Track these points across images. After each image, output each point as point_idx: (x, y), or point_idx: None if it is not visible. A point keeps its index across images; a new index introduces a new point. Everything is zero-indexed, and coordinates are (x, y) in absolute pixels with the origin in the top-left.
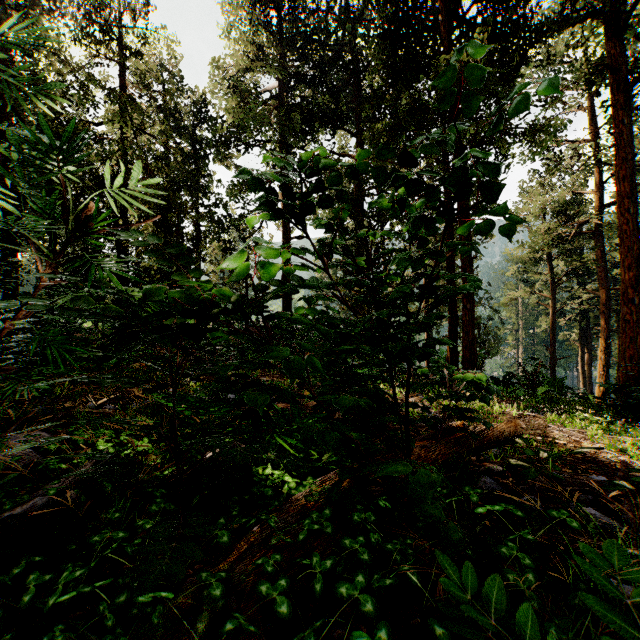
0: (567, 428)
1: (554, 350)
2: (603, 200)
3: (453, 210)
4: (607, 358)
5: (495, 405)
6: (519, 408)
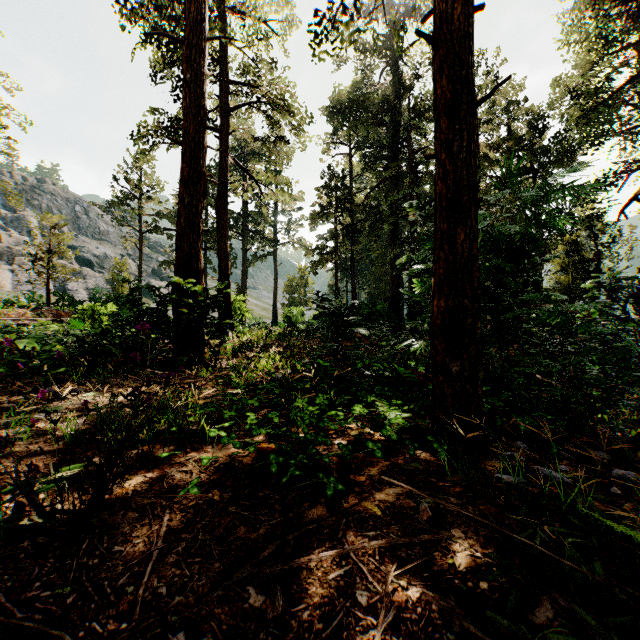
0: None
1: None
2: None
3: None
4: None
5: None
6: None
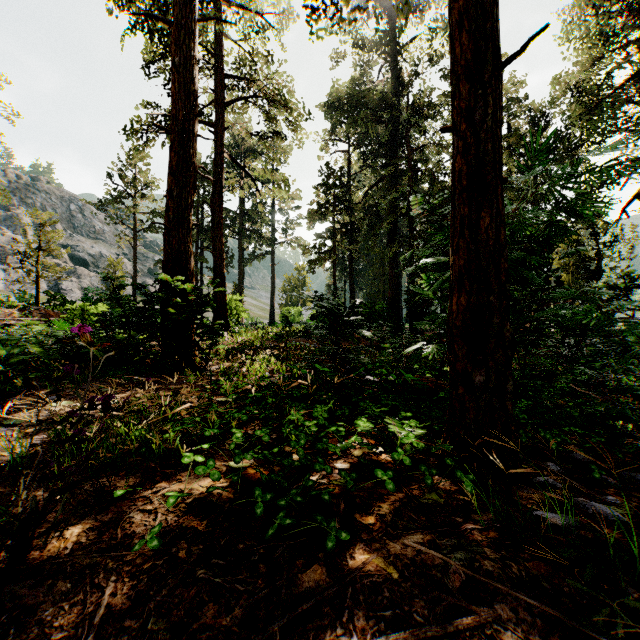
0: None
1: None
2: None
3: None
4: None
5: None
6: None
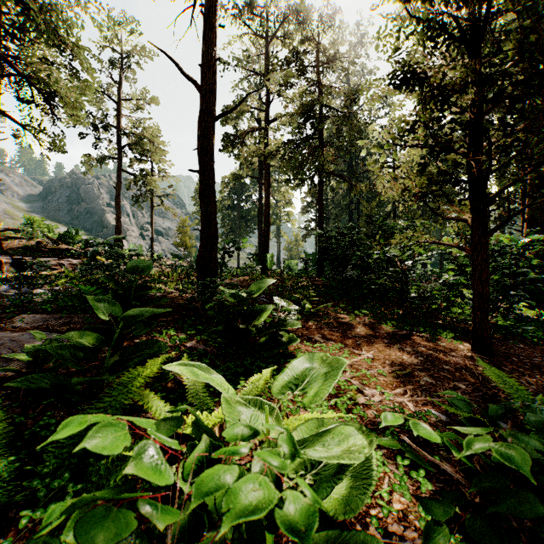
0: None
1: None
2: None
3: None
4: None
5: None
6: None
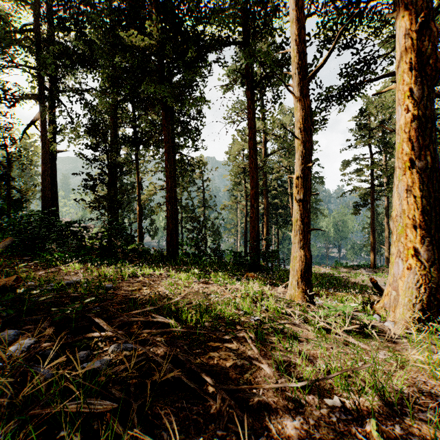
0: (173, 279)
1: (246, 236)
2: (265, 152)
3: (175, 145)
4: (267, 239)
5: (155, 270)
6: (181, 270)
